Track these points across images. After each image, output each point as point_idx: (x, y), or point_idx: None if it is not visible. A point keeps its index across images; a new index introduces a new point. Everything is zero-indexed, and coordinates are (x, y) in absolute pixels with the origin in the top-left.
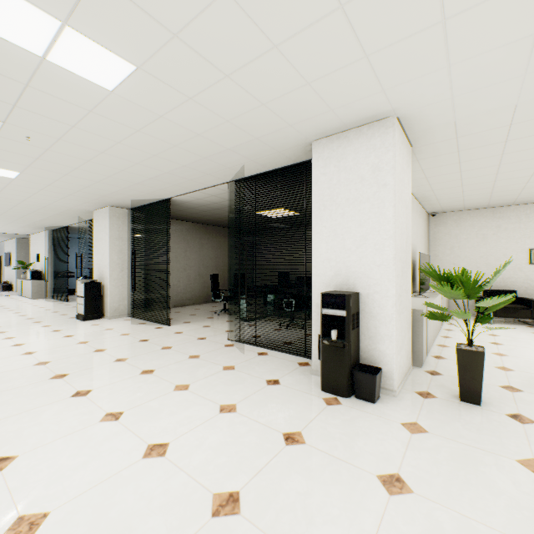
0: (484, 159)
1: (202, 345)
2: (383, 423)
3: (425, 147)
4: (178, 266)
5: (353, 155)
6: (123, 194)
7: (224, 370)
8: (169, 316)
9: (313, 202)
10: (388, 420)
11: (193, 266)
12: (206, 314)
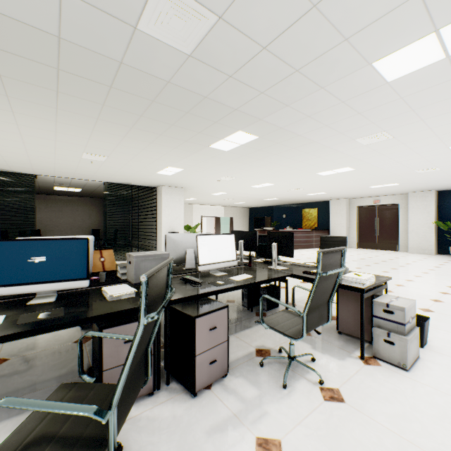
0: None
1: None
2: None
3: None
4: None
5: (174, 194)
6: (8, 166)
7: None
8: None
9: (162, 205)
10: None
11: None
12: None
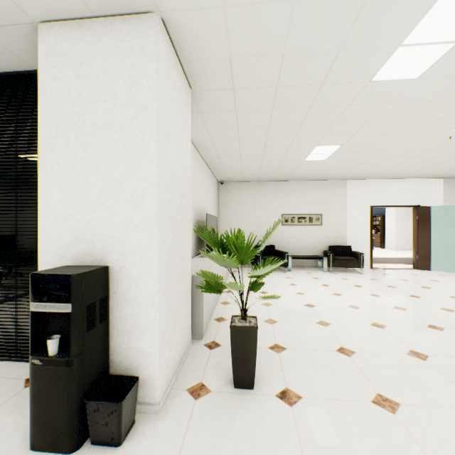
0: (256, 128)
1: None
2: None
3: (206, 94)
4: None
5: (101, 58)
6: None
7: None
8: None
9: (39, 122)
10: None
11: None
12: None
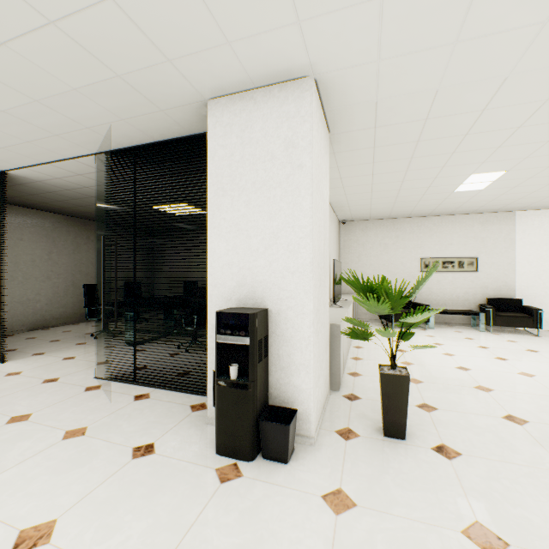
0: (395, 162)
1: (45, 394)
2: (299, 502)
3: (344, 135)
4: (38, 273)
5: (261, 123)
6: None
7: (64, 438)
8: (13, 346)
9: (209, 184)
10: (305, 493)
11: (64, 273)
12: (77, 338)
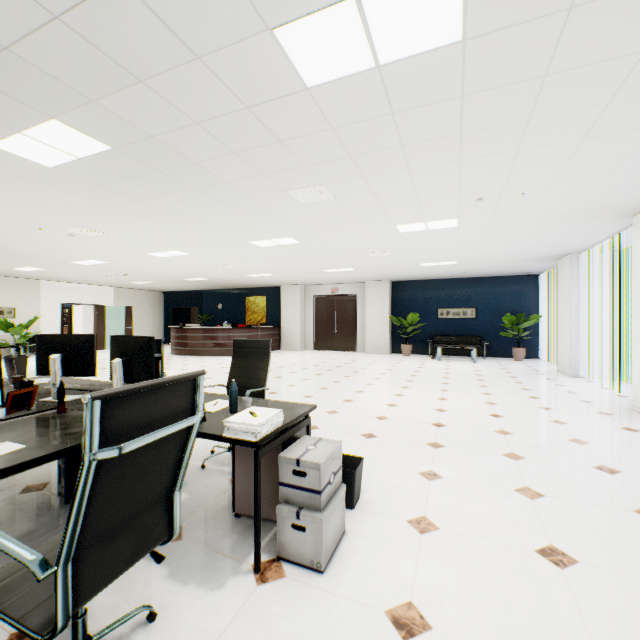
0: None
1: None
2: None
3: None
4: None
5: None
6: None
7: None
8: None
9: None
10: None
11: None
12: None
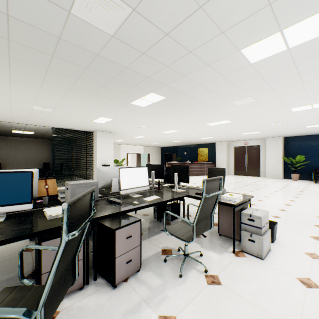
0: None
1: None
2: None
3: None
4: None
5: (106, 137)
6: None
7: None
8: None
9: (97, 144)
10: None
11: None
12: None
